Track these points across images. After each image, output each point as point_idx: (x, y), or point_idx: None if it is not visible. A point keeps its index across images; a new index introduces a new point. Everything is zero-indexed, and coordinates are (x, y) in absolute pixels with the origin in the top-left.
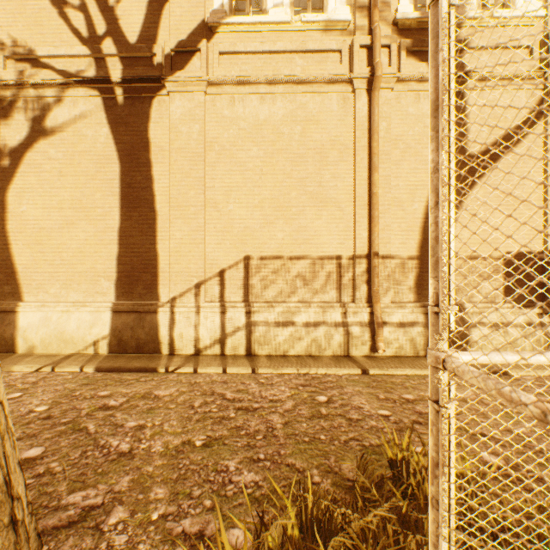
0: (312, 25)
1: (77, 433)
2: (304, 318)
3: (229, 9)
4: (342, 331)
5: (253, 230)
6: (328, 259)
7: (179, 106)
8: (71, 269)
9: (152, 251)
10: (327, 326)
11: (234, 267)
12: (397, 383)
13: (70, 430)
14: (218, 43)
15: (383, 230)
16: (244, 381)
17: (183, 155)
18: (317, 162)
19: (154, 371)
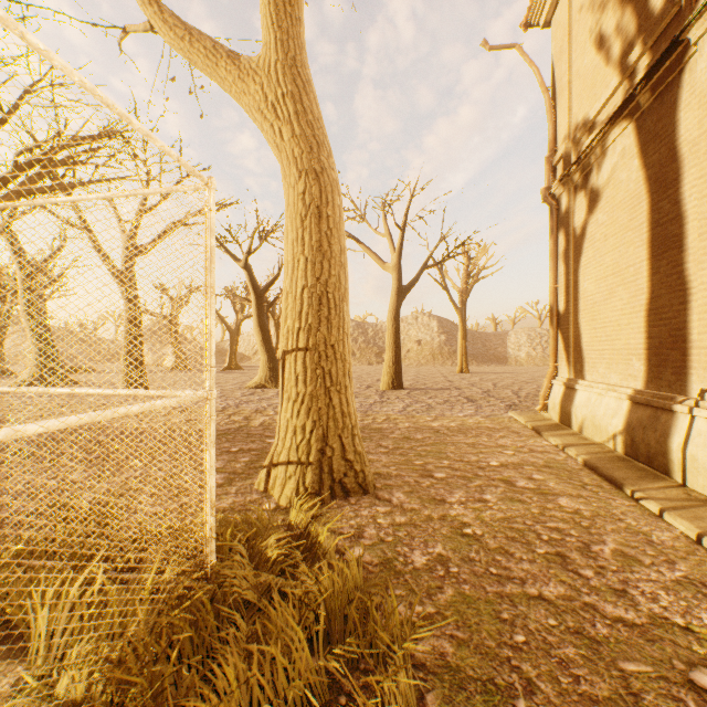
0: None
1: (464, 481)
2: None
3: None
4: None
5: None
6: None
7: None
8: (611, 346)
9: (680, 315)
10: None
11: None
12: None
13: (467, 478)
14: None
15: None
16: (678, 563)
17: None
18: None
19: (620, 489)
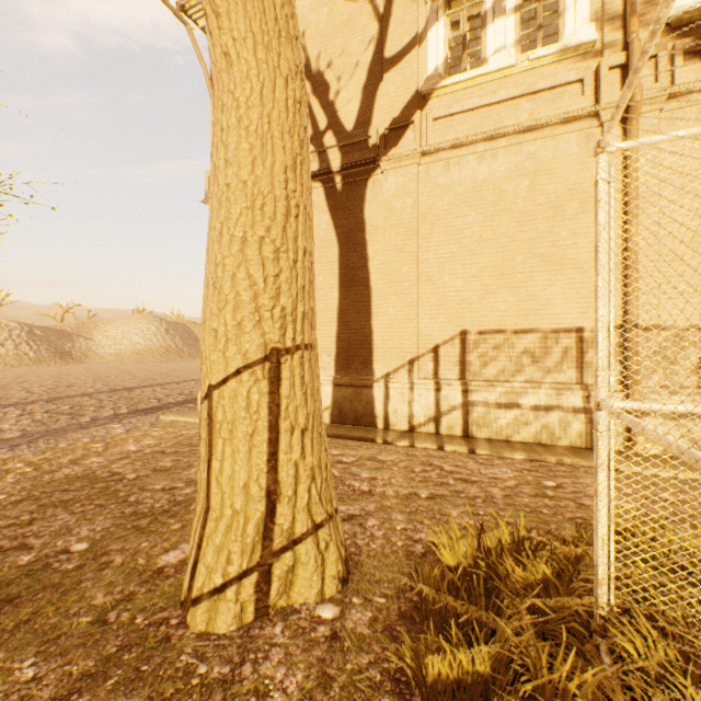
0: (542, 60)
1: None
2: (532, 400)
3: (444, 70)
4: (583, 418)
5: (471, 302)
6: (565, 333)
7: (392, 183)
8: None
9: (367, 328)
10: (563, 411)
11: (448, 343)
12: (656, 483)
13: None
14: (432, 109)
15: (646, 294)
16: (461, 459)
17: (396, 232)
18: (549, 219)
19: (372, 441)
